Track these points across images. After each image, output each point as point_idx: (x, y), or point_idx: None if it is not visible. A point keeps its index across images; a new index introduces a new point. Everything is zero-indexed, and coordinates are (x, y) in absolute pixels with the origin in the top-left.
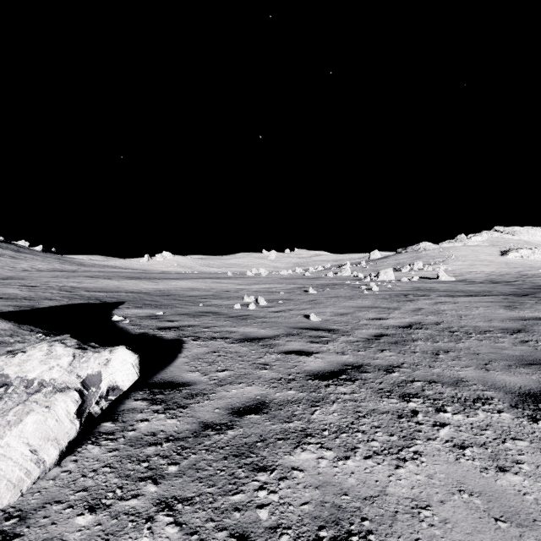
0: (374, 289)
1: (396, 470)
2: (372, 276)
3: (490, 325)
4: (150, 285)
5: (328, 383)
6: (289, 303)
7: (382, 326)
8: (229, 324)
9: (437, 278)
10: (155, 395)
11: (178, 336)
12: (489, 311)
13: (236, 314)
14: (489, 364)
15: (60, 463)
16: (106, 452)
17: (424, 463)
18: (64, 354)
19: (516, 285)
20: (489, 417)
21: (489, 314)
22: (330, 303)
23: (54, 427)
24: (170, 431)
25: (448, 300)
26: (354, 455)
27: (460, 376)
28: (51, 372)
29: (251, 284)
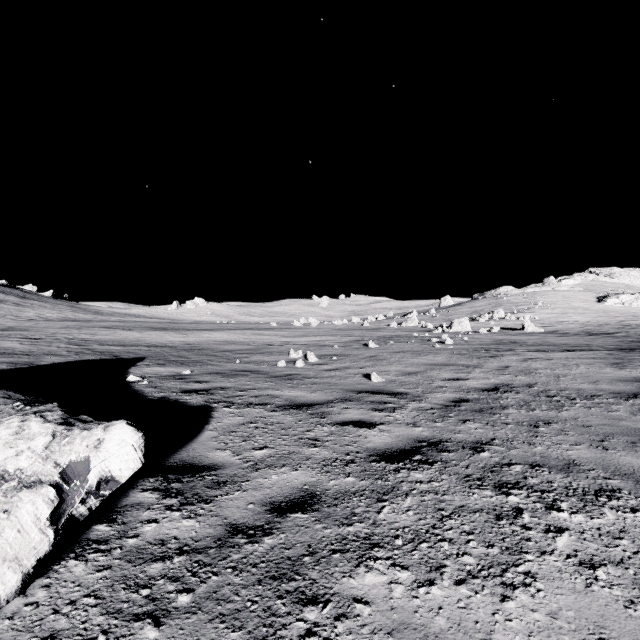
0: (448, 342)
1: (503, 603)
2: (444, 327)
3: (597, 387)
4: (177, 337)
5: (398, 466)
6: (345, 360)
7: (461, 389)
8: (271, 385)
9: (522, 329)
10: (171, 483)
11: (207, 401)
12: (593, 370)
13: (280, 374)
14: (605, 441)
15: (25, 590)
16: (94, 572)
17: (542, 592)
18: (40, 433)
19: (619, 337)
20: (621, 518)
21: (593, 373)
22: (395, 359)
23: (14, 540)
24: (185, 538)
25: (540, 356)
26: (441, 577)
27: (571, 457)
28: (18, 459)
29: (299, 336)
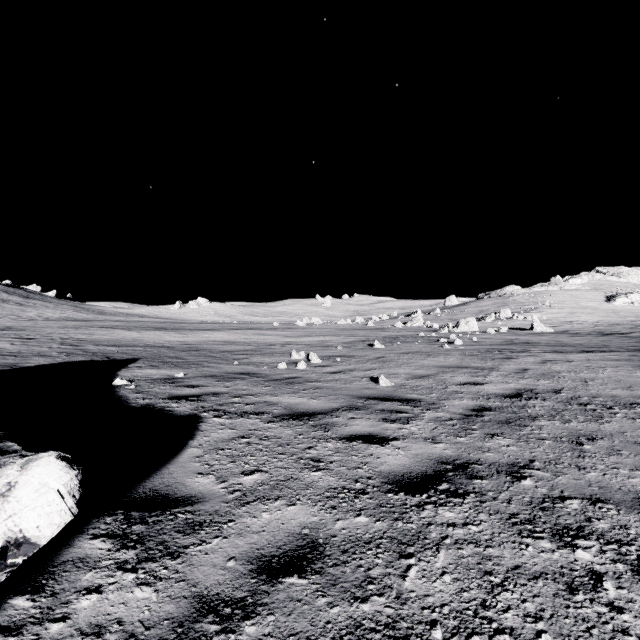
0: (457, 343)
1: None
2: (450, 327)
3: (633, 393)
4: (176, 337)
5: (421, 500)
6: (350, 361)
7: (480, 395)
8: (269, 391)
9: (531, 329)
10: (132, 525)
11: (196, 409)
12: (622, 373)
13: (280, 377)
14: None
15: None
16: None
17: None
18: None
19: (635, 337)
20: None
21: (623, 377)
22: (404, 360)
23: None
24: (133, 622)
25: (558, 357)
26: None
27: (637, 488)
28: None
29: (301, 336)
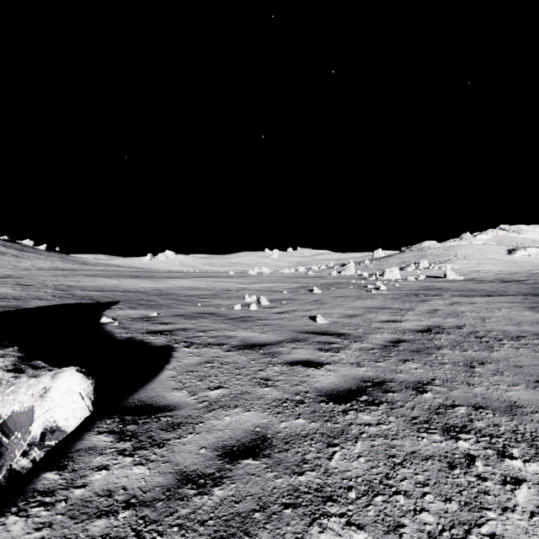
0: (382, 288)
1: None
2: (377, 275)
3: (521, 329)
4: (149, 284)
5: (346, 407)
6: (293, 304)
7: (397, 330)
8: (227, 327)
9: (444, 277)
10: (126, 425)
11: (169, 341)
12: (514, 313)
13: (236, 316)
14: None
15: None
16: (32, 531)
17: None
18: None
19: (530, 284)
20: None
21: (514, 316)
22: (337, 303)
23: None
24: (133, 488)
25: (464, 300)
26: None
27: (511, 399)
28: None
29: (253, 283)
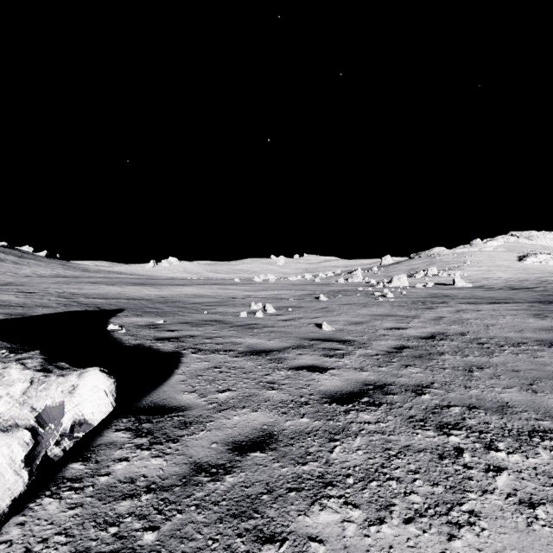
0: (389, 296)
1: (450, 542)
2: (385, 282)
3: (523, 335)
4: (153, 291)
5: (348, 408)
6: (299, 311)
7: (402, 337)
8: (234, 334)
9: (453, 284)
10: (142, 423)
11: (177, 348)
12: (518, 320)
13: (242, 323)
14: (534, 384)
15: (1, 528)
16: (66, 510)
17: (486, 531)
18: (19, 379)
19: (538, 291)
20: None
21: (518, 323)
22: (343, 310)
23: None
24: (153, 476)
25: (470, 308)
26: (390, 516)
27: (504, 400)
28: None
29: (259, 290)
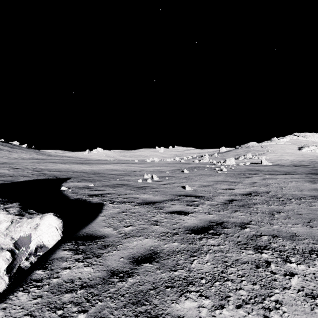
0: (224, 170)
1: None
2: (221, 162)
3: (302, 193)
4: (88, 167)
5: (201, 236)
6: (172, 179)
7: (232, 194)
8: (134, 192)
9: (261, 163)
10: (79, 246)
11: (101, 200)
12: (299, 184)
13: (139, 186)
14: (311, 222)
15: None
16: (32, 299)
17: (286, 313)
18: (4, 220)
19: (310, 167)
20: None
21: (299, 186)
22: (198, 178)
23: None
24: (85, 278)
25: (271, 177)
26: (228, 303)
27: (293, 231)
28: None
29: (149, 167)
